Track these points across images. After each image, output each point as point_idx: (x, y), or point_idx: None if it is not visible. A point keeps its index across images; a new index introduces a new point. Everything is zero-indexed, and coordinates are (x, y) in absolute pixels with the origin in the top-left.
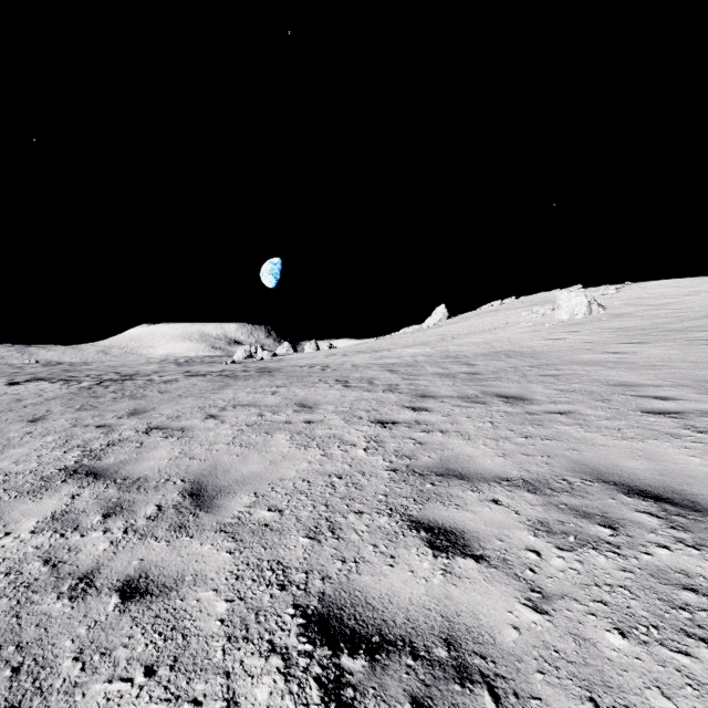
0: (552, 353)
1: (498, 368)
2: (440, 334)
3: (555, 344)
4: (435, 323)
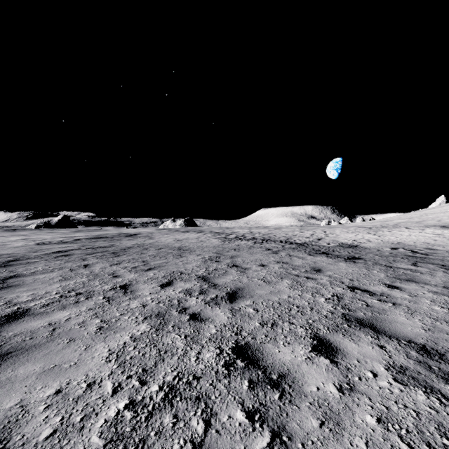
0: (427, 221)
1: (398, 225)
2: (425, 213)
3: (443, 218)
4: (435, 206)
